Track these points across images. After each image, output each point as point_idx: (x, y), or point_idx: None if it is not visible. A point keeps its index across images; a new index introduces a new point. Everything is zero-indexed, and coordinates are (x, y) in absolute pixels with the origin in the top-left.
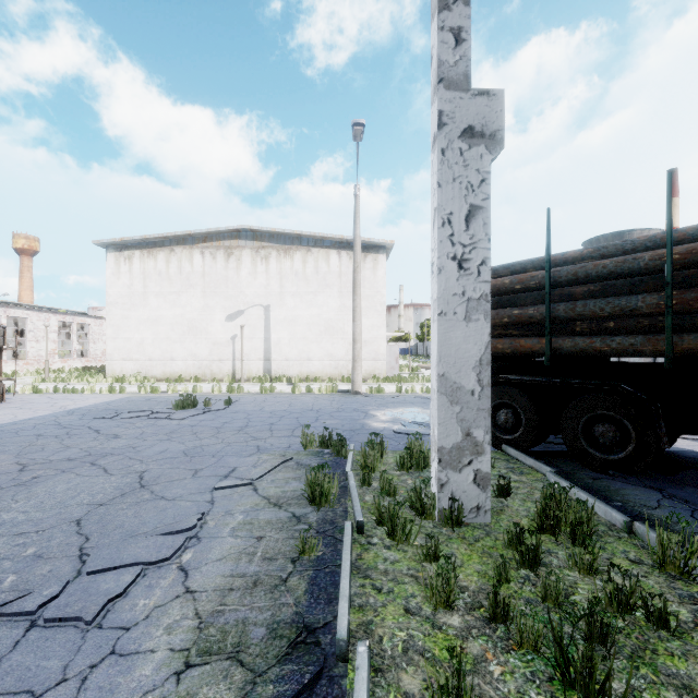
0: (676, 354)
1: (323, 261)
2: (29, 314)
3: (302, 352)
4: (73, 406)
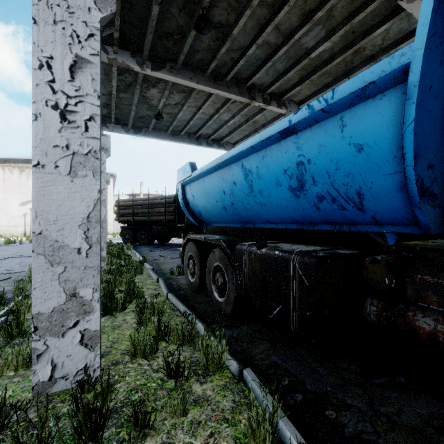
0: (150, 220)
1: None
2: None
3: None
4: None
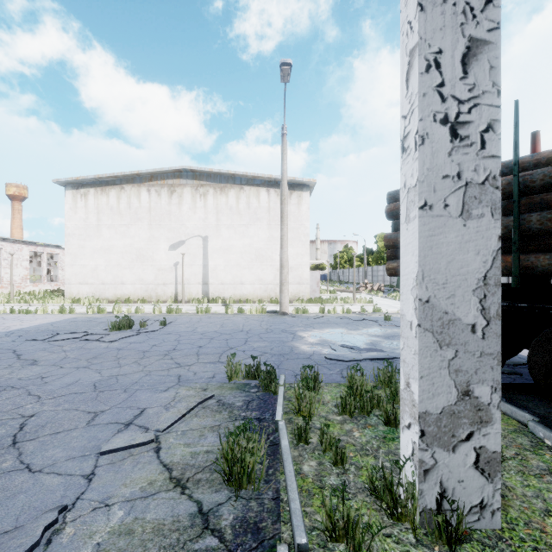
0: None
1: (254, 197)
2: (4, 245)
3: (236, 277)
4: (17, 326)
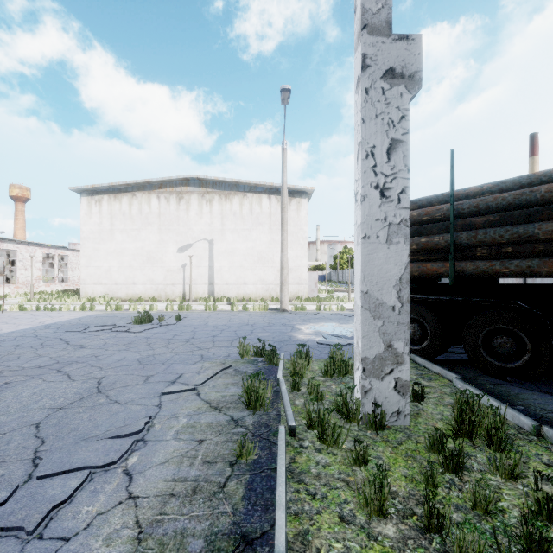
0: None
1: (256, 203)
2: (19, 247)
3: (239, 278)
4: (50, 321)
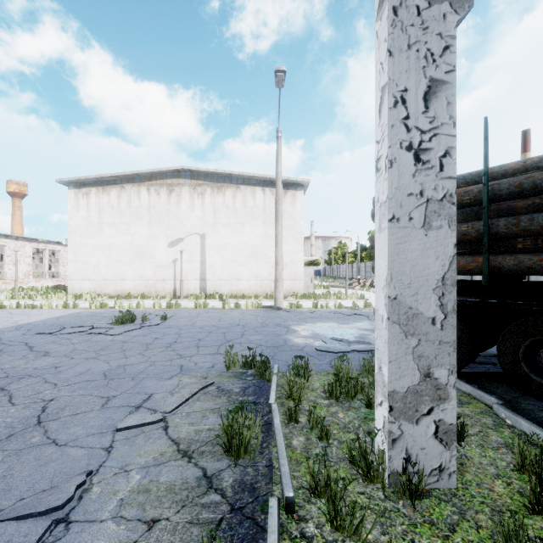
0: None
1: (250, 196)
2: (7, 242)
3: (232, 273)
4: (25, 321)
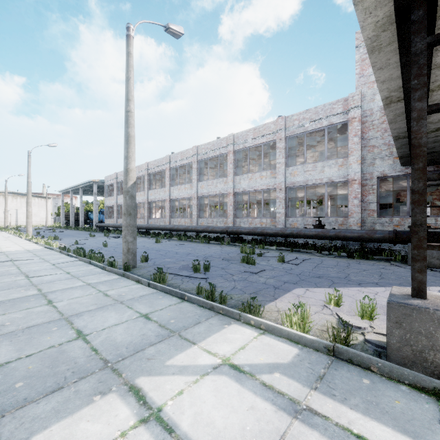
0: (78, 219)
1: (34, 200)
2: None
3: None
4: None
